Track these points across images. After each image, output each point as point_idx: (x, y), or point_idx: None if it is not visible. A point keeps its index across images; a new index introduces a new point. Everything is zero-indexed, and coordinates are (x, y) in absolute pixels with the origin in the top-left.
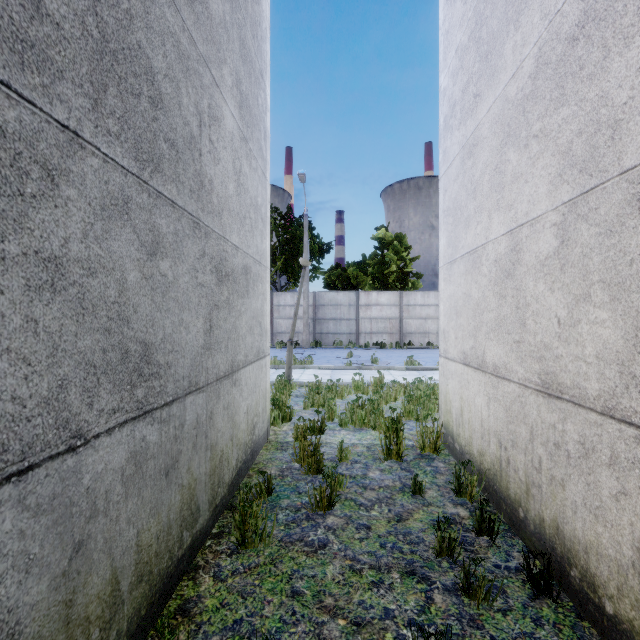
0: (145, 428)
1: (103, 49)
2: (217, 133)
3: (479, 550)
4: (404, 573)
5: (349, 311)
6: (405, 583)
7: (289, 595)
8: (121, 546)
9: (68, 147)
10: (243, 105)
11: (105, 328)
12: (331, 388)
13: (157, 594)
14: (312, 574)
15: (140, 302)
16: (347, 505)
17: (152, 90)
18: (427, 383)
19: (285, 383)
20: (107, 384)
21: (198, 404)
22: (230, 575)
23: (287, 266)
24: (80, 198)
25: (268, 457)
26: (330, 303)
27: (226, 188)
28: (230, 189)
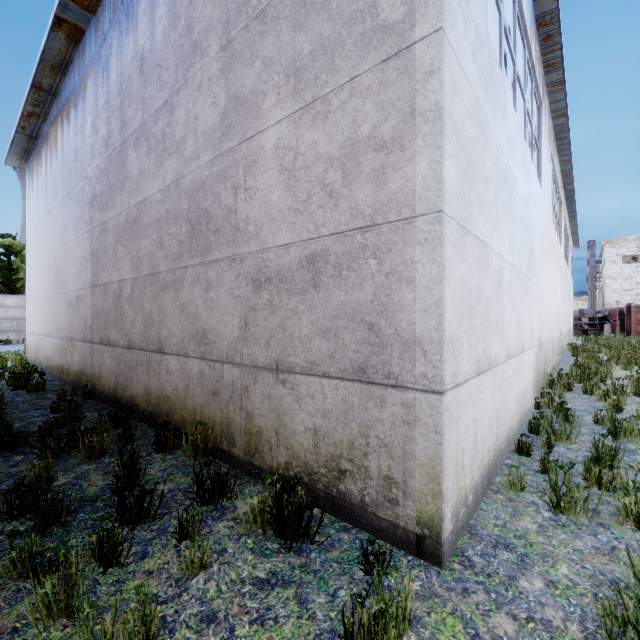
0: None
1: None
2: None
3: None
4: None
5: None
6: None
7: None
8: None
9: None
10: None
11: None
12: None
13: None
14: None
15: None
16: None
17: None
18: None
19: None
20: None
21: None
22: None
23: None
24: None
25: None
26: None
27: None
28: None
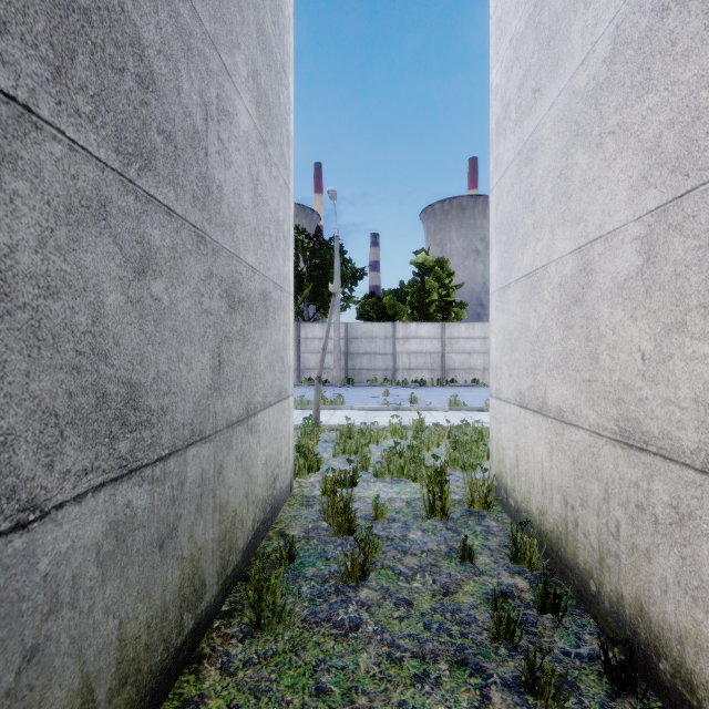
0: (131, 491)
1: (69, 4)
2: (228, 131)
3: (543, 632)
4: (454, 663)
5: (385, 345)
6: (455, 677)
7: (313, 694)
8: (96, 644)
9: (15, 125)
10: (261, 101)
11: (72, 365)
12: (365, 432)
13: (148, 697)
14: (341, 665)
15: (123, 332)
16: (384, 574)
17: (141, 67)
18: (474, 426)
19: (312, 427)
20: (75, 437)
21: (203, 457)
22: (241, 667)
23: (316, 294)
24: (34, 194)
25: (291, 515)
26: (364, 336)
27: (240, 197)
28: (245, 199)
